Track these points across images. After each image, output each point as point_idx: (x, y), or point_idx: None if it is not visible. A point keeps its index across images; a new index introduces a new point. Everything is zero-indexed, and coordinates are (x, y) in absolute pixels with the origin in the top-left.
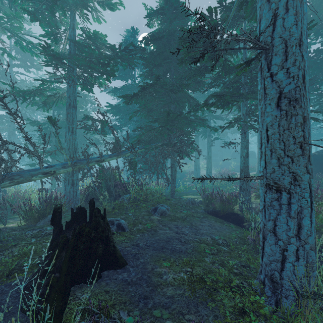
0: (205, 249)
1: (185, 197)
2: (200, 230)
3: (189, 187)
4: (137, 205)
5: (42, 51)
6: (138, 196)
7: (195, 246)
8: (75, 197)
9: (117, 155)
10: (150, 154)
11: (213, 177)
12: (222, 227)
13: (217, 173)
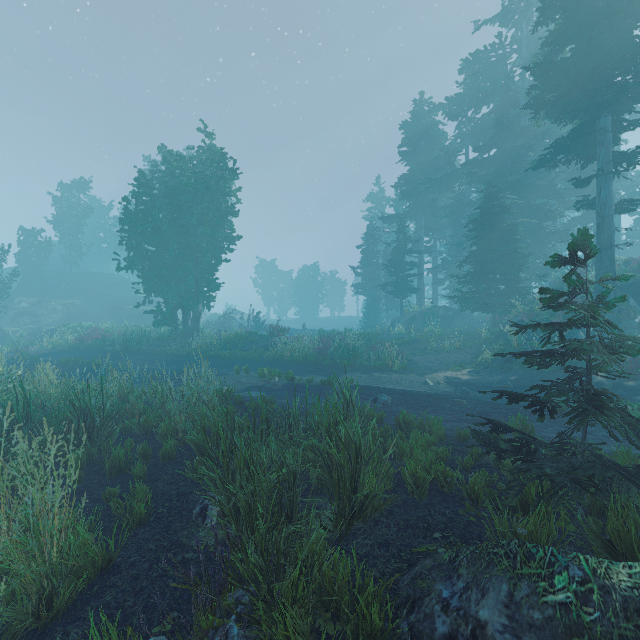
0: None
1: None
2: None
3: None
4: None
5: None
6: None
7: None
8: None
9: None
10: None
11: None
12: None
13: None
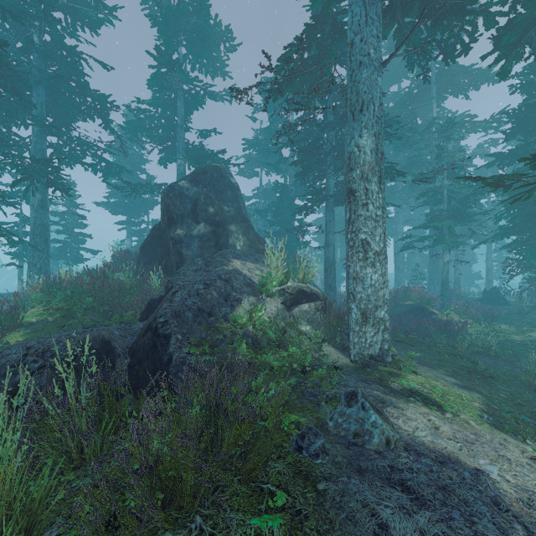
0: None
1: None
2: None
3: None
4: None
5: None
6: None
7: None
8: None
9: None
10: None
11: None
12: None
13: None
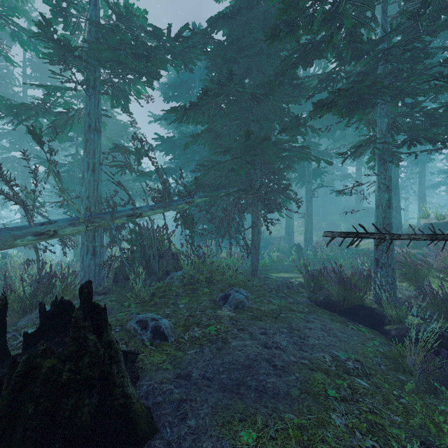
0: (326, 386)
1: (275, 275)
2: (307, 339)
3: (277, 260)
4: (194, 289)
5: (38, 32)
6: (197, 274)
7: (303, 378)
8: (98, 274)
9: (163, 207)
10: (218, 205)
11: (314, 246)
12: (346, 332)
13: (320, 240)
